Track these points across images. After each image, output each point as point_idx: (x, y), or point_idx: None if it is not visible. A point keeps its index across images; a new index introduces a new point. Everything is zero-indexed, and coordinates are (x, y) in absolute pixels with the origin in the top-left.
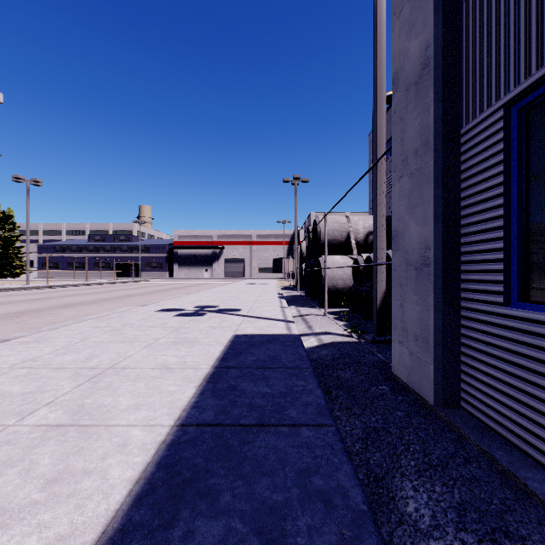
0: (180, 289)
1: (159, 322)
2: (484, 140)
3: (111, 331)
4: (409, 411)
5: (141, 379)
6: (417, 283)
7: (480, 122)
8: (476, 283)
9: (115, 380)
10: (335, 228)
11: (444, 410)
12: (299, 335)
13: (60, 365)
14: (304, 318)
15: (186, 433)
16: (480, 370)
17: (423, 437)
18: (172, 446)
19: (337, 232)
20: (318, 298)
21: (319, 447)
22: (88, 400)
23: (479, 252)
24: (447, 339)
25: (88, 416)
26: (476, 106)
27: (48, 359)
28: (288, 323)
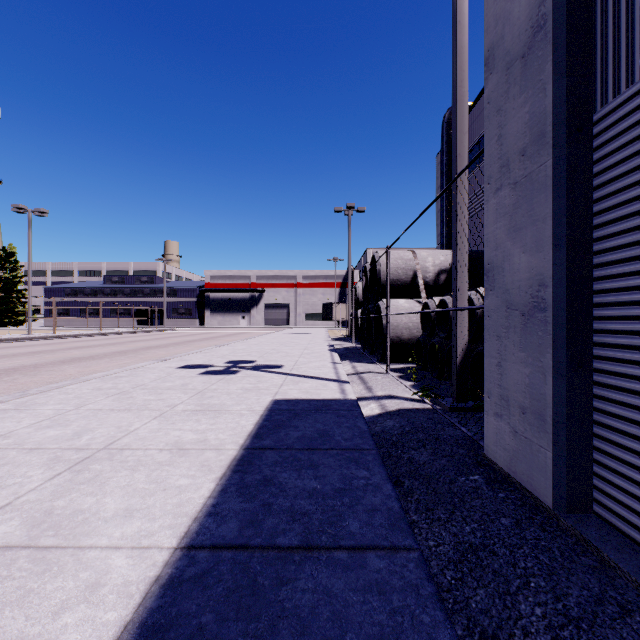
0: (211, 339)
1: (179, 382)
2: (636, 124)
3: (116, 395)
4: (517, 517)
5: (142, 466)
6: (525, 334)
7: (628, 99)
8: (620, 336)
9: (106, 468)
10: (398, 266)
11: (571, 518)
12: (356, 400)
13: (36, 445)
14: (361, 377)
15: (193, 563)
16: (628, 462)
17: (547, 563)
18: (169, 589)
19: (401, 271)
20: (377, 351)
21: (397, 591)
22: (60, 502)
23: (625, 290)
24: (573, 415)
25: (54, 531)
26: (620, 77)
27: (23, 436)
28: (341, 383)
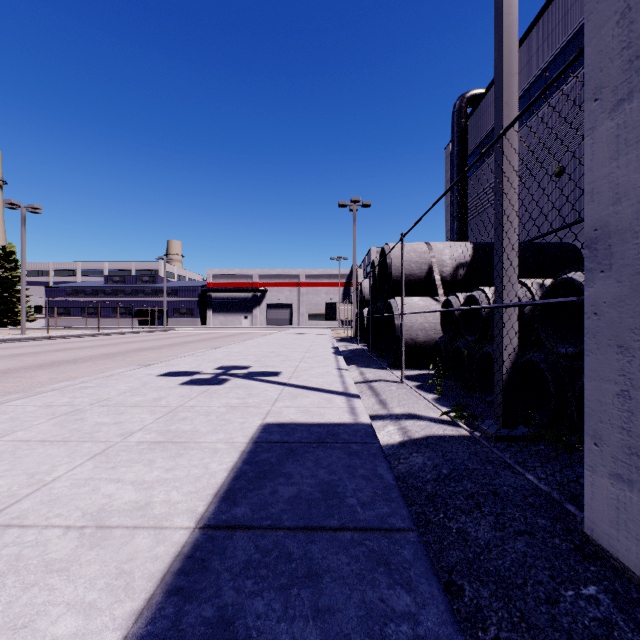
0: (209, 340)
1: (152, 396)
2: None
3: (63, 415)
4: None
5: (13, 576)
6: None
7: None
8: None
9: None
10: (411, 259)
11: None
12: (371, 425)
13: None
14: (372, 387)
15: None
16: None
17: None
18: None
19: (415, 265)
20: (387, 355)
21: None
22: None
23: None
24: None
25: None
26: None
27: None
28: (350, 398)
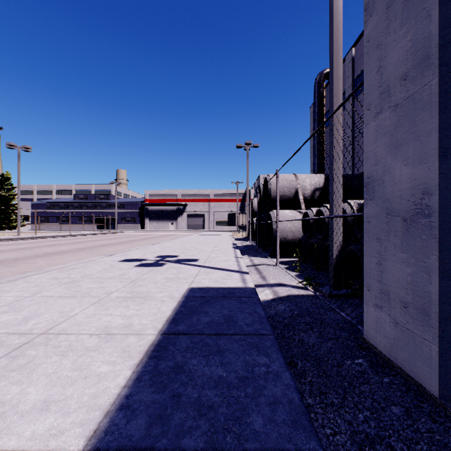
0: (148, 239)
1: (118, 273)
2: None
3: (67, 283)
4: (406, 406)
5: (71, 352)
6: (407, 237)
7: None
8: None
9: (39, 353)
10: (284, 185)
11: None
12: (254, 288)
13: None
14: (257, 268)
15: None
16: None
17: None
18: None
19: (286, 189)
20: (268, 248)
21: None
22: None
23: None
24: None
25: None
26: None
27: None
28: (242, 274)
